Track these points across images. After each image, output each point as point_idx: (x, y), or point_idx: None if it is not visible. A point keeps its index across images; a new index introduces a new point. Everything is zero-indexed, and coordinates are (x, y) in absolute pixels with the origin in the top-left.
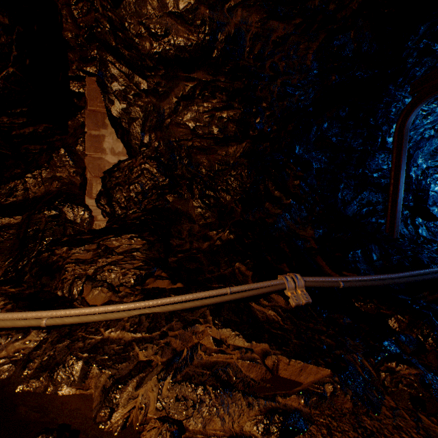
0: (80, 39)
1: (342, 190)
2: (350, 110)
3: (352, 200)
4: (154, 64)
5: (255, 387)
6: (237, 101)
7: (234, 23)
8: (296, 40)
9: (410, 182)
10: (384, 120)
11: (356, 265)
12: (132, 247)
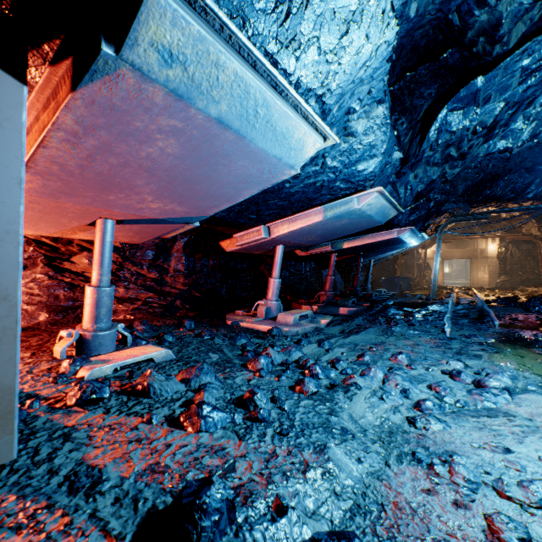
0: None
1: None
2: None
3: None
4: None
5: None
6: None
7: None
8: None
9: None
10: None
11: None
12: None
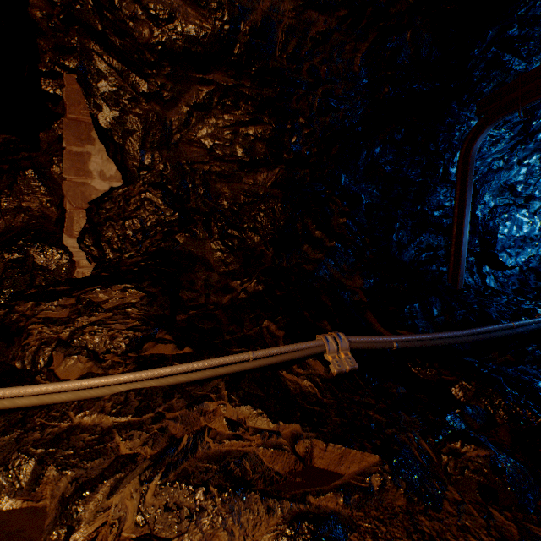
0: (54, 20)
1: (397, 231)
2: (406, 132)
3: (409, 243)
4: (156, 59)
5: (281, 483)
6: (267, 114)
7: (261, 10)
8: (341, 38)
9: (477, 223)
10: (447, 146)
11: (414, 321)
12: (126, 301)
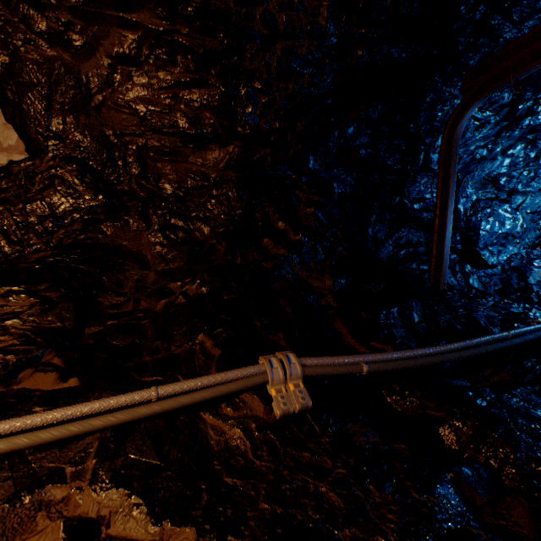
0: None
1: (374, 224)
2: (383, 110)
3: (387, 238)
4: None
5: None
6: (213, 74)
7: None
8: None
9: (458, 218)
10: (428, 129)
11: (391, 330)
12: (7, 310)
